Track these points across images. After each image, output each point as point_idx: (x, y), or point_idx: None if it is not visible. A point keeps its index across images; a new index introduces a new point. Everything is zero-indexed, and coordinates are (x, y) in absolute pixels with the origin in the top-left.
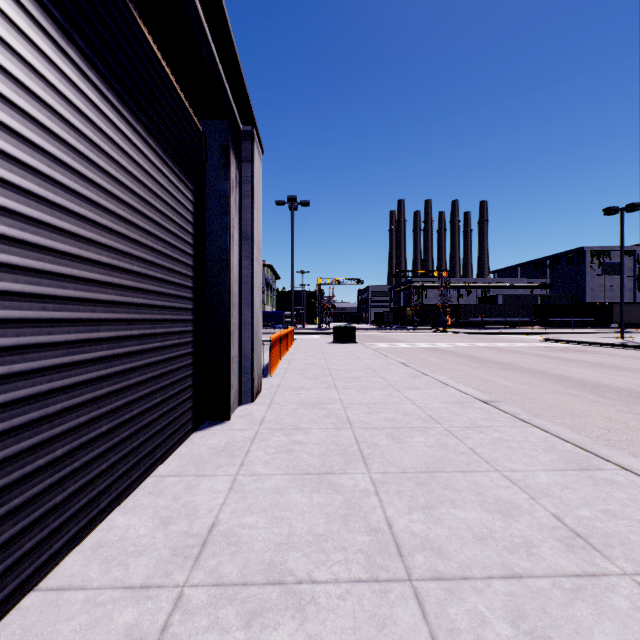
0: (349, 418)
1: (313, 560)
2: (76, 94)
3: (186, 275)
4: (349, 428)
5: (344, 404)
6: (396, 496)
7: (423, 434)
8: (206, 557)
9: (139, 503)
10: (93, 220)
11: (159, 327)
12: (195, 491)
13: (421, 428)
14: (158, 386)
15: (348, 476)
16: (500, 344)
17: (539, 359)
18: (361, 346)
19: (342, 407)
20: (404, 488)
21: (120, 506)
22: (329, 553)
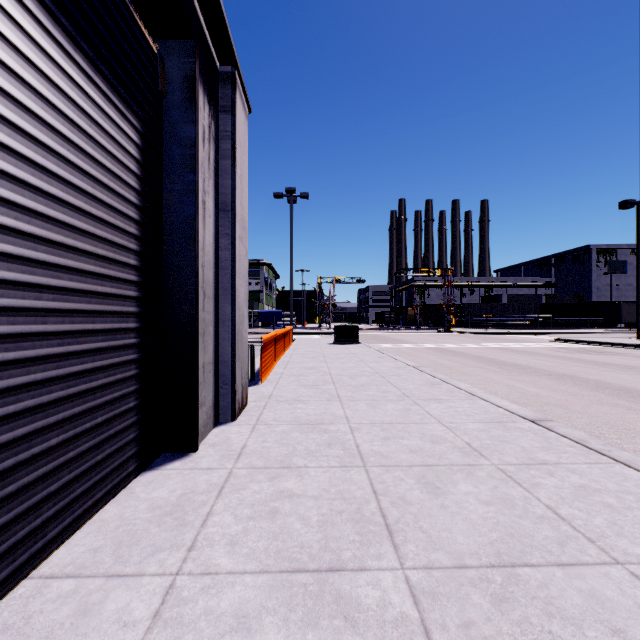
0: (359, 448)
1: None
2: None
3: (123, 246)
4: (361, 466)
5: (351, 424)
6: (464, 639)
7: (469, 478)
8: None
9: None
10: None
11: (56, 322)
12: (89, 622)
13: (462, 466)
14: (53, 419)
15: (368, 577)
16: (511, 345)
17: (561, 361)
18: (364, 347)
19: (349, 429)
20: (473, 613)
21: None
22: None
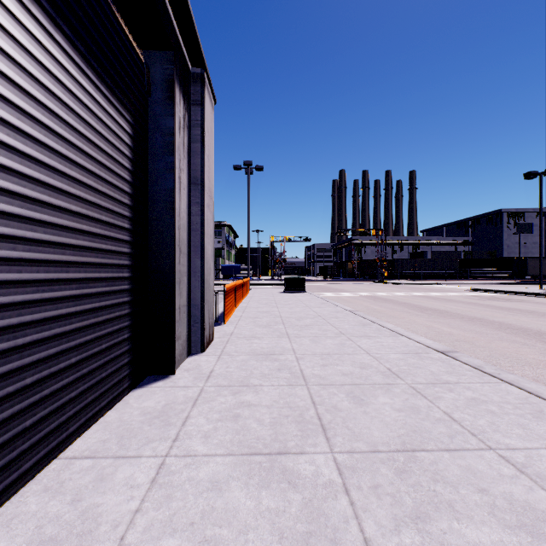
0: (303, 372)
1: None
2: None
3: (120, 214)
4: (304, 385)
5: (297, 355)
6: (373, 495)
7: (387, 393)
8: None
9: (22, 509)
10: None
11: (74, 271)
12: (106, 485)
13: (383, 385)
14: (73, 343)
15: (306, 458)
16: (433, 293)
17: (473, 307)
18: (310, 295)
19: (295, 358)
20: (381, 480)
21: None
22: None
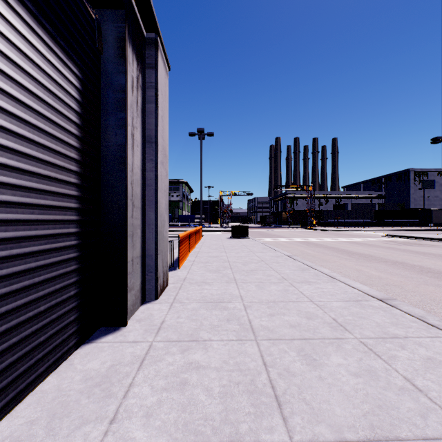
0: (251, 323)
1: None
2: None
3: (64, 168)
4: (253, 339)
5: (245, 302)
6: None
7: (338, 350)
8: None
9: None
10: None
11: None
12: None
13: (332, 339)
14: None
15: None
16: (355, 239)
17: (392, 251)
18: (252, 241)
19: (243, 306)
20: None
21: None
22: None
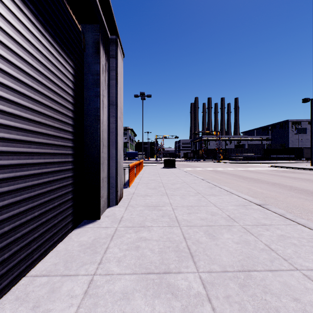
0: (177, 217)
1: None
2: None
3: (66, 122)
4: (178, 226)
5: (173, 206)
6: (226, 303)
7: (228, 231)
8: None
9: None
10: None
11: (37, 158)
12: (55, 296)
13: (226, 226)
14: (36, 203)
15: (182, 276)
16: (249, 168)
17: (273, 176)
18: (178, 169)
19: (172, 209)
20: (230, 292)
21: None
22: None
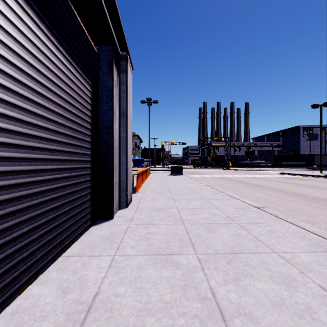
0: (181, 217)
1: (163, 324)
2: (0, 2)
3: (86, 134)
4: (182, 224)
5: (178, 209)
6: (215, 271)
7: (225, 227)
8: (89, 322)
9: (50, 276)
10: (15, 91)
11: (67, 164)
12: (87, 267)
13: (224, 224)
14: (67, 200)
15: (183, 256)
16: (258, 175)
17: (280, 183)
18: (185, 176)
19: (177, 211)
20: (219, 265)
21: (37, 279)
22: (174, 318)
